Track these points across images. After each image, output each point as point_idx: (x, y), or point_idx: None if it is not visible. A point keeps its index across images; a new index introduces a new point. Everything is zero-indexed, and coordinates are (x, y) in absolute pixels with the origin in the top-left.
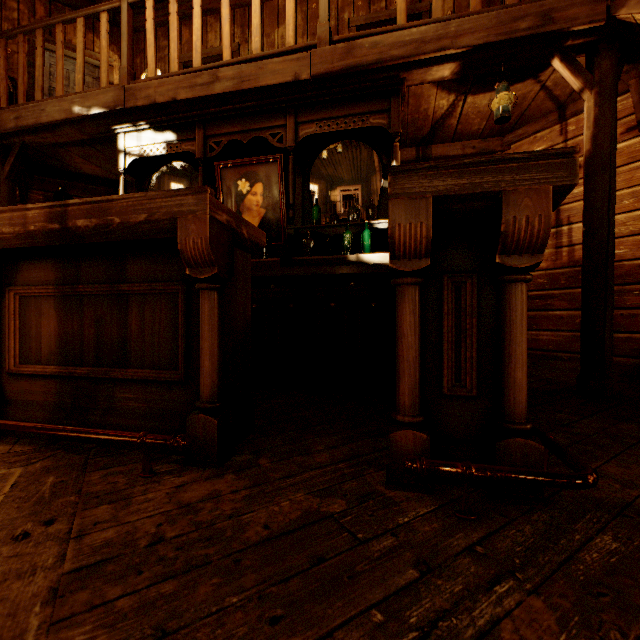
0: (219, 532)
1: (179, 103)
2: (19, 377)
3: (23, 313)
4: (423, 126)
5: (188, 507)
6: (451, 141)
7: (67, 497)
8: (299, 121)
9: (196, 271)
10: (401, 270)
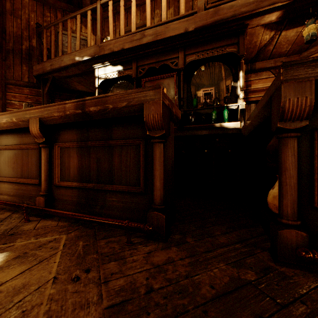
0: (184, 288)
1: (124, 51)
2: (60, 187)
3: (61, 156)
4: (252, 52)
5: (159, 267)
6: (267, 59)
7: (92, 255)
8: (186, 54)
9: (152, 132)
10: (286, 128)
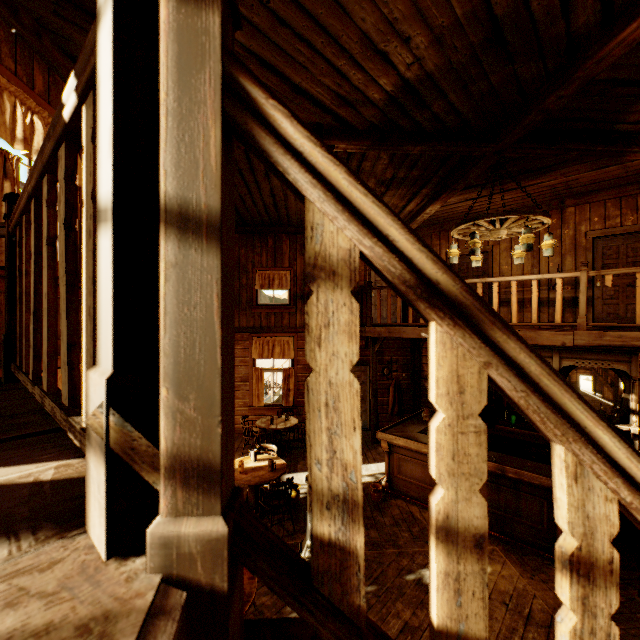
0: None
1: None
2: None
3: None
4: None
5: None
6: None
7: (527, 566)
8: (561, 357)
9: None
10: None
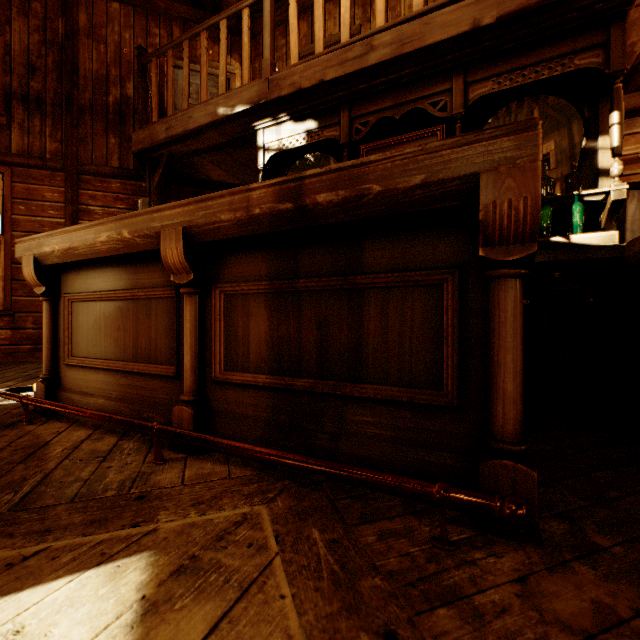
0: None
1: (322, 86)
2: (224, 385)
3: (228, 313)
4: None
5: None
6: None
7: (368, 578)
8: (469, 81)
9: (496, 251)
10: None
